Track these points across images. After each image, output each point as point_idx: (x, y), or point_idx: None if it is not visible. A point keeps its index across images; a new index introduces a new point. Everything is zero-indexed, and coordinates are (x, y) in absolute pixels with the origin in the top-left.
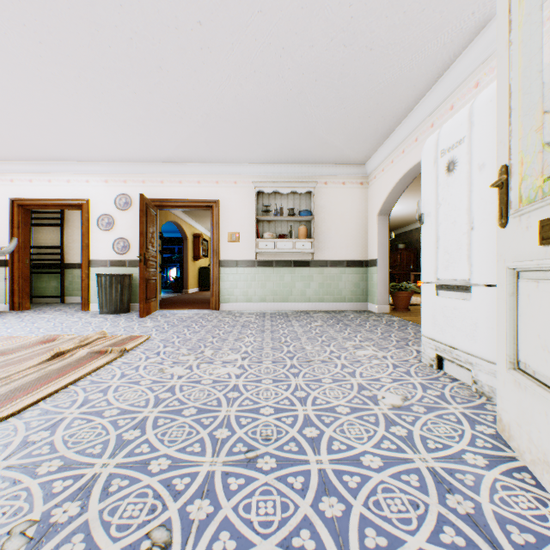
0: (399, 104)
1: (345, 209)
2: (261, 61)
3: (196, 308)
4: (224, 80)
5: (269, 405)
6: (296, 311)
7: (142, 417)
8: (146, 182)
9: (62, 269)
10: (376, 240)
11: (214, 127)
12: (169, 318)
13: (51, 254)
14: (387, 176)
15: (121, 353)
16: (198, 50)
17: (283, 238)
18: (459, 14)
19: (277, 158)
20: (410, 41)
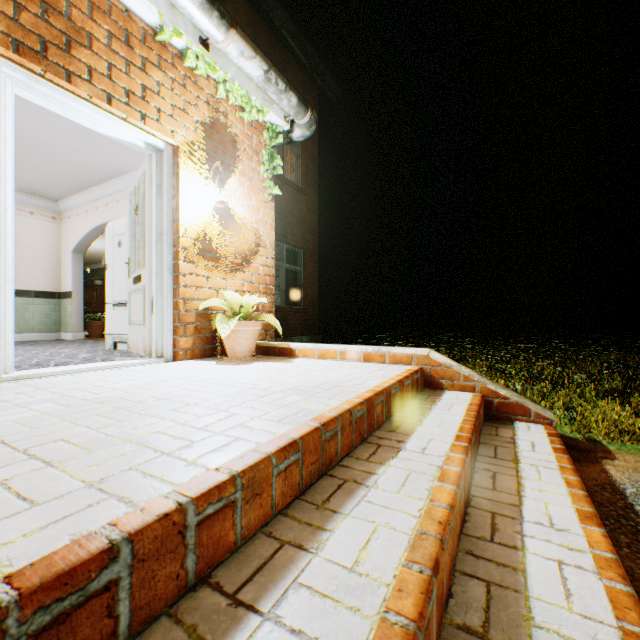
0: (94, 177)
1: (34, 239)
2: None
3: None
4: None
5: None
6: None
7: None
8: None
9: None
10: (72, 274)
11: None
12: None
13: None
14: (83, 221)
15: None
16: None
17: None
18: (130, 157)
19: None
20: (101, 154)
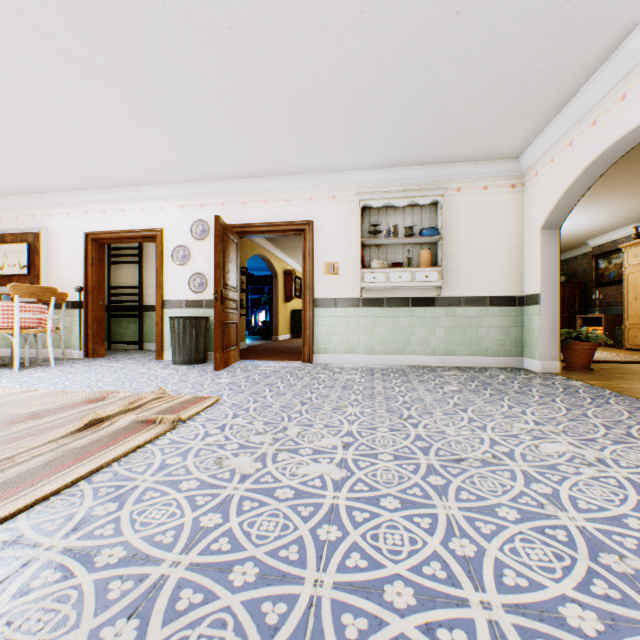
0: (595, 39)
1: (487, 224)
2: None
3: (284, 359)
4: (317, 36)
5: (401, 575)
6: (415, 367)
7: (154, 578)
8: (225, 204)
9: (140, 312)
10: (539, 265)
11: (305, 119)
12: (250, 372)
13: (129, 295)
14: (559, 168)
15: (173, 425)
16: None
17: (397, 267)
18: None
19: (389, 159)
20: None
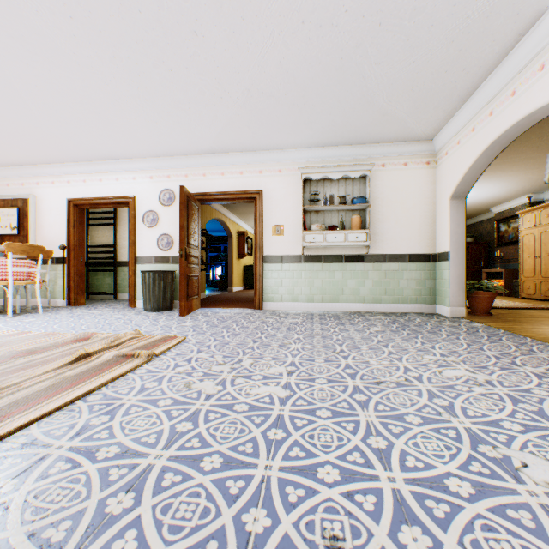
0: (490, 46)
1: (406, 194)
2: (311, 5)
3: (238, 306)
4: (267, 40)
5: (330, 461)
6: (348, 312)
7: (144, 466)
8: (189, 176)
9: (114, 267)
10: (448, 229)
11: (256, 106)
12: (210, 317)
13: (105, 253)
14: (464, 149)
15: (148, 358)
16: (235, 0)
17: (333, 230)
18: None
19: (326, 140)
20: None
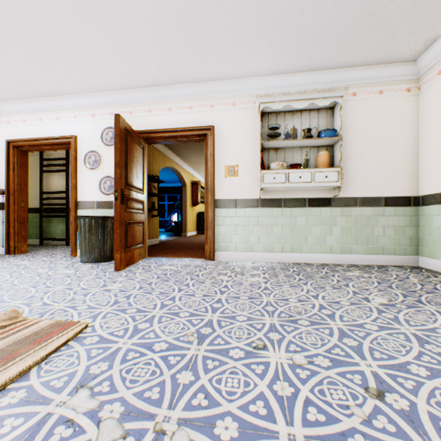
0: None
1: (382, 127)
2: None
3: (188, 255)
4: None
5: None
6: (314, 265)
7: None
8: (133, 113)
9: (67, 213)
10: None
11: None
12: (150, 273)
13: (58, 199)
14: None
15: None
16: None
17: (296, 168)
18: None
19: (289, 62)
20: None
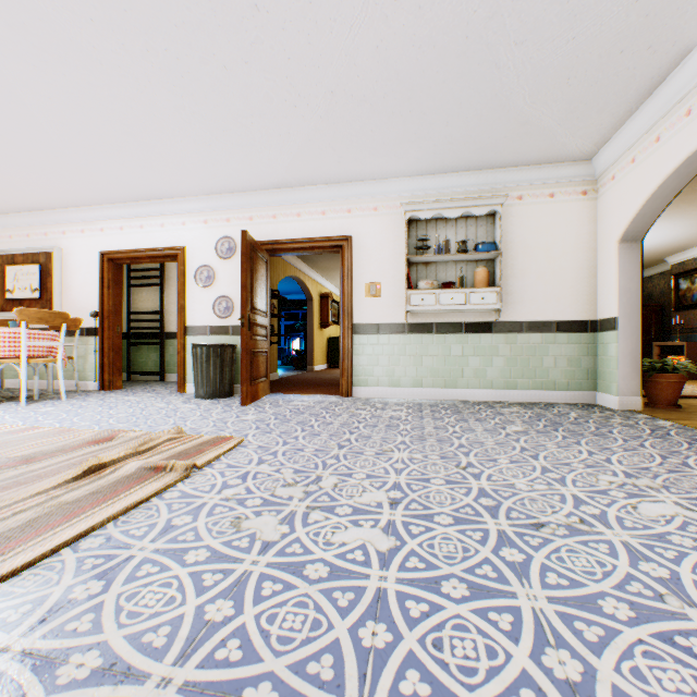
0: (695, 7)
1: (553, 237)
2: None
3: (320, 392)
4: (357, 12)
5: None
6: (469, 402)
7: None
8: (254, 219)
9: (162, 339)
10: (616, 284)
11: (343, 116)
12: (280, 407)
13: (150, 321)
14: (643, 169)
15: (185, 473)
16: None
17: (448, 288)
18: None
19: (439, 164)
20: None
